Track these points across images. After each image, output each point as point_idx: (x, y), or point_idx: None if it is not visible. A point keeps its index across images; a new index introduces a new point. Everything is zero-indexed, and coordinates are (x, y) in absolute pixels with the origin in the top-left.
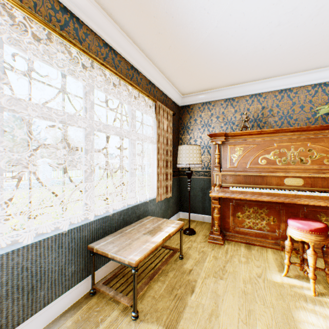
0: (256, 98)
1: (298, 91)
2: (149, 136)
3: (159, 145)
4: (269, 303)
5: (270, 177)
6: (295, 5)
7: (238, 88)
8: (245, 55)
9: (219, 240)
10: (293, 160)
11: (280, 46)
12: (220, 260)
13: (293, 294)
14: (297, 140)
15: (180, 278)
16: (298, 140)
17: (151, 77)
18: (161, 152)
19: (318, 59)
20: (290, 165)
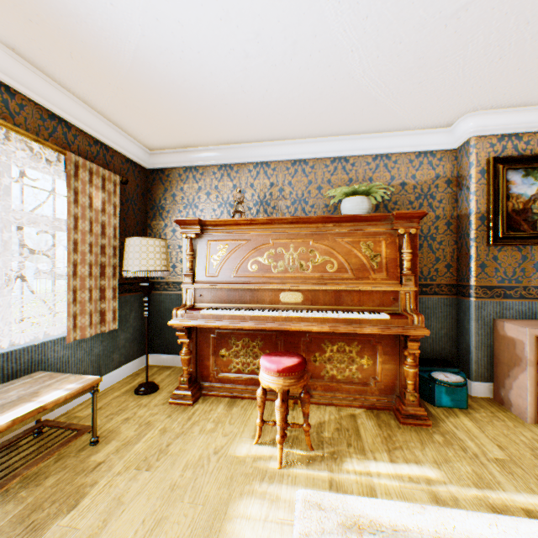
0: (264, 170)
1: (316, 165)
2: (59, 218)
3: (77, 236)
4: (203, 496)
5: (263, 291)
6: (255, 30)
7: (238, 149)
8: (222, 96)
9: (186, 399)
10: (292, 265)
11: (267, 91)
12: (169, 435)
13: (251, 472)
14: (299, 235)
15: (65, 486)
16: (299, 236)
17: (55, 106)
18: (85, 250)
19: (330, 122)
20: (288, 273)
